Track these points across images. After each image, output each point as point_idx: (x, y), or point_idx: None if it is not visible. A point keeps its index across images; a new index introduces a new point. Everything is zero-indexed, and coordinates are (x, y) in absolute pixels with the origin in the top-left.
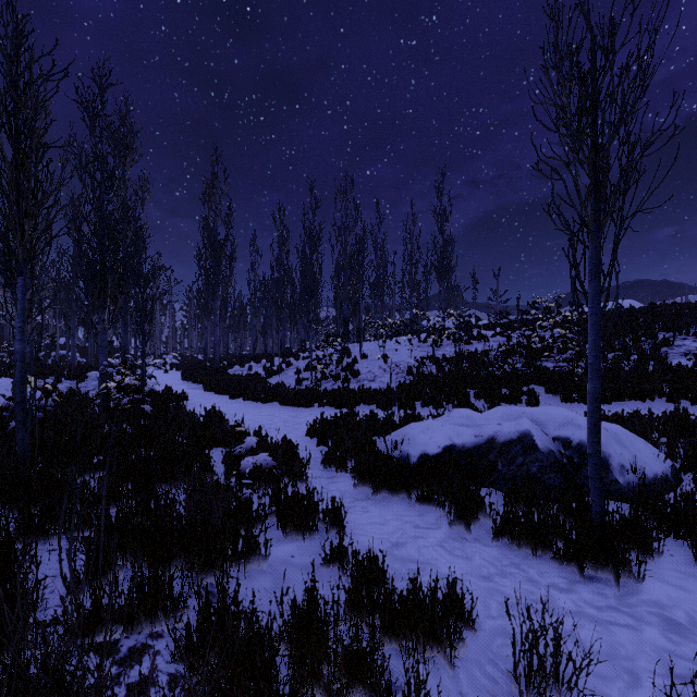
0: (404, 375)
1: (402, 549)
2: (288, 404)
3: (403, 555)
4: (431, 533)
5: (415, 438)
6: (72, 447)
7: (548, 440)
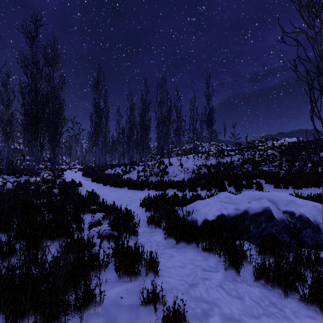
0: (191, 173)
1: (195, 289)
2: (132, 188)
3: (197, 295)
4: (214, 275)
5: (200, 210)
6: (0, 215)
7: (280, 213)
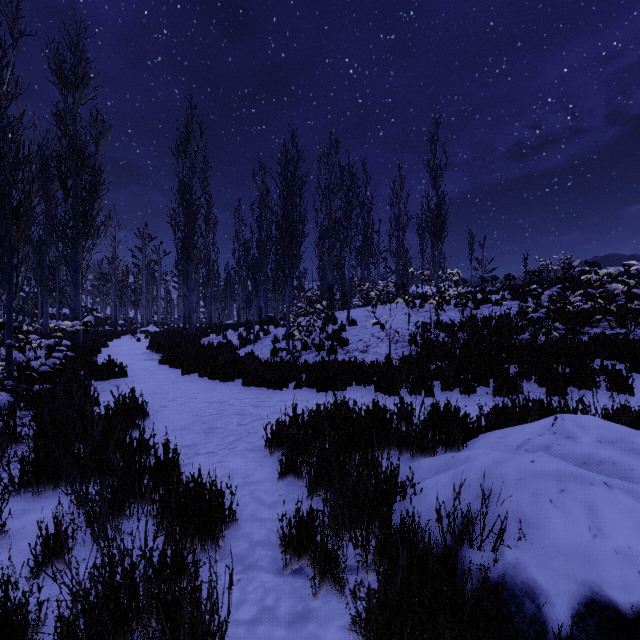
0: (405, 344)
1: None
2: (253, 384)
3: None
4: None
5: (533, 520)
6: None
7: None
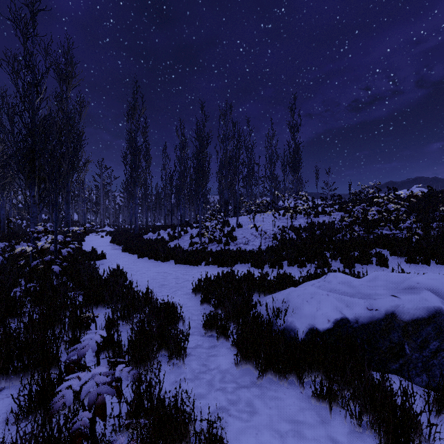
0: (270, 239)
1: None
2: (181, 263)
3: None
4: None
5: (299, 308)
6: None
7: None
